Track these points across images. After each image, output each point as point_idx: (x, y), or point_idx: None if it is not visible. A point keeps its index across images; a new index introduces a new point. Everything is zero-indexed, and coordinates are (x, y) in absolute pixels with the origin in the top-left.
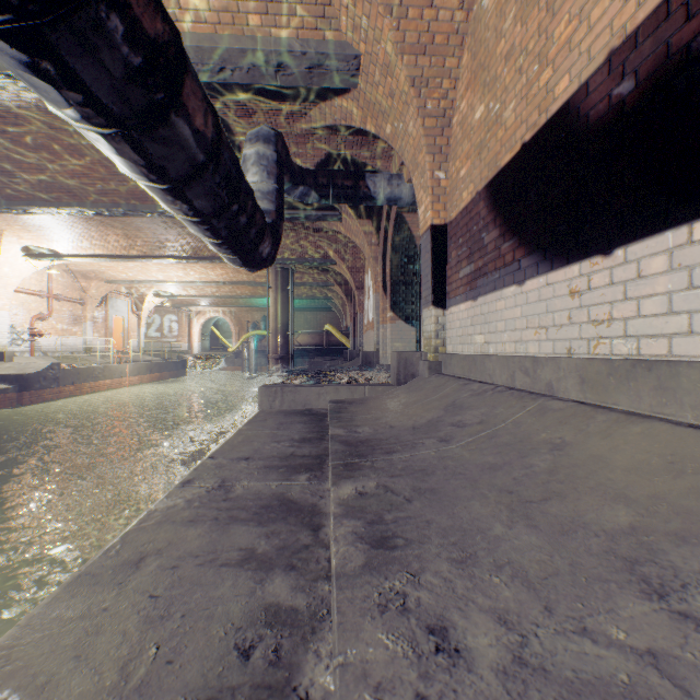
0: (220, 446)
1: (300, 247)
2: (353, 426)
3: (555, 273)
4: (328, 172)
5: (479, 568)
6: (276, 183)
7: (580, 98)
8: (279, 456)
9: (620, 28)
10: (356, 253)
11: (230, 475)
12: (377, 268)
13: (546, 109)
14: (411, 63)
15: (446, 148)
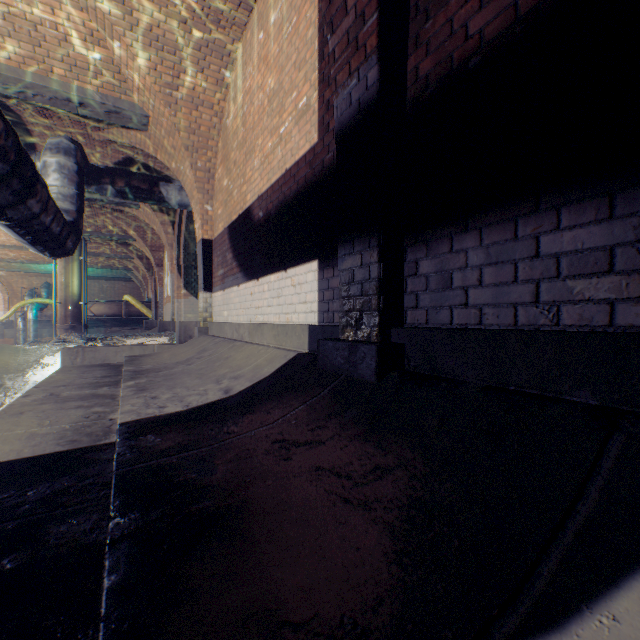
0: (39, 383)
1: (96, 222)
2: (141, 365)
3: (247, 284)
4: (126, 175)
5: (176, 388)
6: (77, 189)
7: (253, 208)
8: (88, 383)
9: (260, 189)
10: (156, 234)
11: (56, 391)
12: (174, 253)
13: (245, 204)
14: (186, 137)
15: (212, 191)
